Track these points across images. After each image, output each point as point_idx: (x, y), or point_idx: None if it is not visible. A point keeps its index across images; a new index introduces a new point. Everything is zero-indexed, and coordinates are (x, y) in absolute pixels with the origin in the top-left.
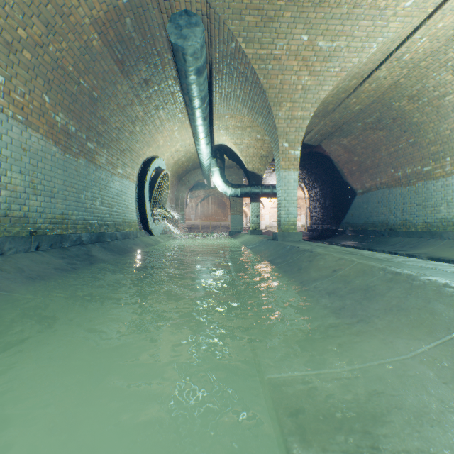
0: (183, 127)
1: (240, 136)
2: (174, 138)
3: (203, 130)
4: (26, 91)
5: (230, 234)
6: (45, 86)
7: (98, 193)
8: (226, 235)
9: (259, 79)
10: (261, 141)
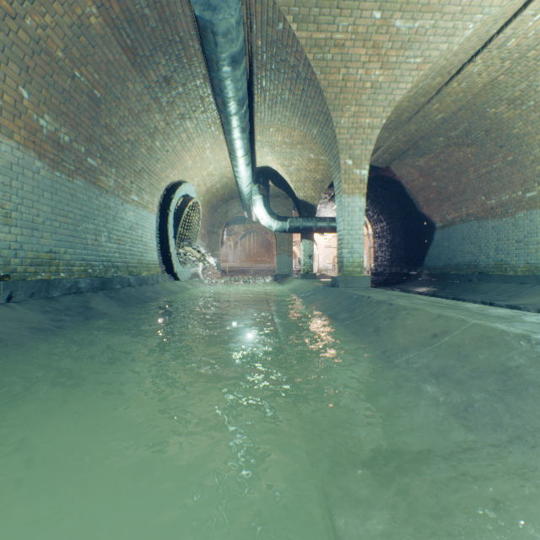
0: (217, 144)
1: (289, 155)
2: (206, 158)
3: (241, 146)
4: None
5: (276, 279)
6: (21, 75)
7: (103, 225)
8: (271, 280)
9: (314, 74)
10: (315, 162)
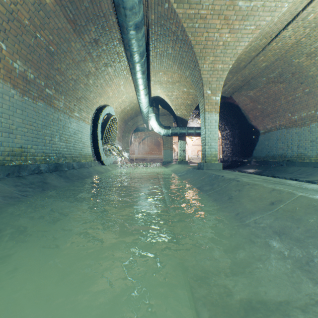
0: (127, 82)
1: (171, 89)
2: (121, 91)
3: (142, 83)
4: None
5: (163, 164)
6: (0, 34)
7: (56, 131)
8: (160, 165)
9: (187, 37)
10: (187, 93)
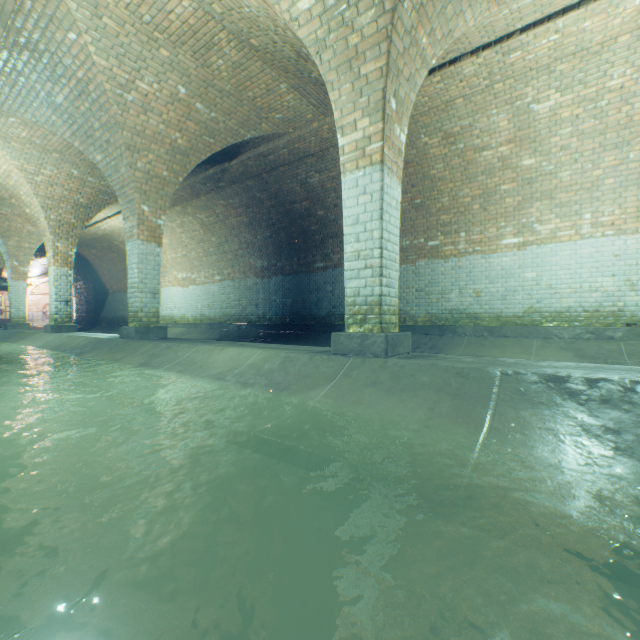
0: None
1: None
2: None
3: None
4: None
5: None
6: None
7: None
8: None
9: None
10: None
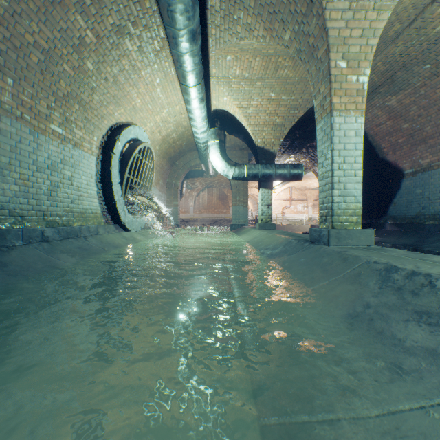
0: (167, 80)
1: (247, 95)
2: (158, 99)
3: (192, 68)
4: None
5: (232, 228)
6: None
7: None
8: (227, 230)
9: None
10: (275, 102)
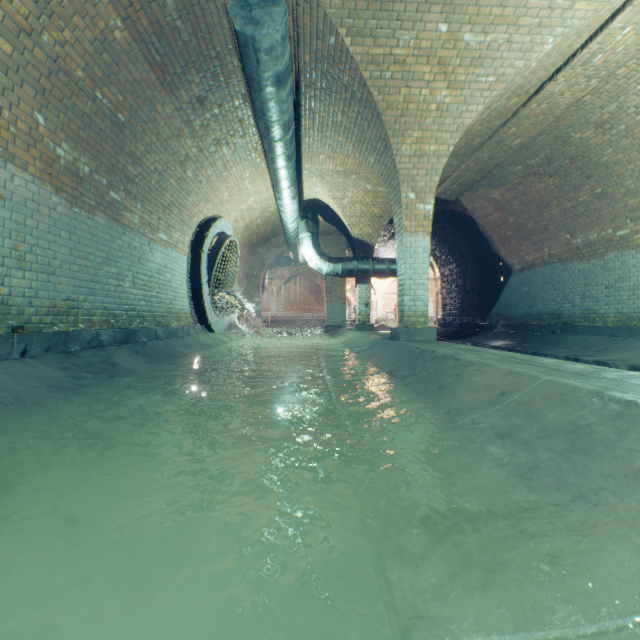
0: (257, 173)
1: (342, 186)
2: (245, 190)
3: (286, 176)
4: (4, 104)
5: (327, 330)
6: (37, 98)
7: (127, 268)
8: (321, 332)
9: (371, 95)
10: (372, 194)
